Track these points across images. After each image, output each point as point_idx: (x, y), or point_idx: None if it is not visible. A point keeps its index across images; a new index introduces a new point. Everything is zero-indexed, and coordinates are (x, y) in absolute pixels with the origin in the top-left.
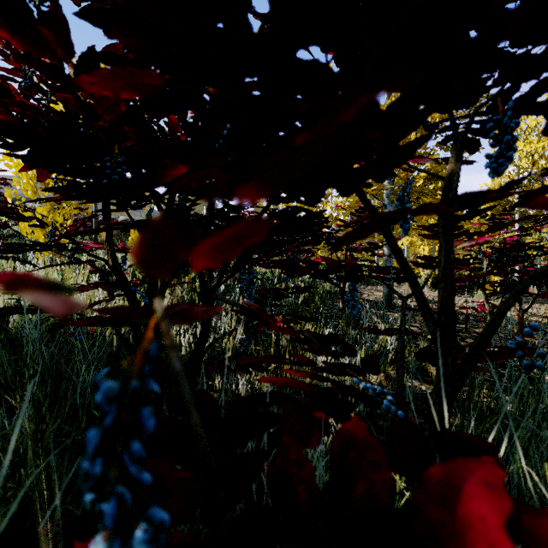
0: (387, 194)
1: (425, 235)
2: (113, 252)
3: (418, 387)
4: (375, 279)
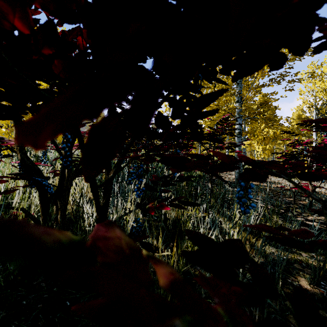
0: (238, 112)
1: (325, 127)
2: (22, 147)
3: (275, 253)
4: (274, 176)
